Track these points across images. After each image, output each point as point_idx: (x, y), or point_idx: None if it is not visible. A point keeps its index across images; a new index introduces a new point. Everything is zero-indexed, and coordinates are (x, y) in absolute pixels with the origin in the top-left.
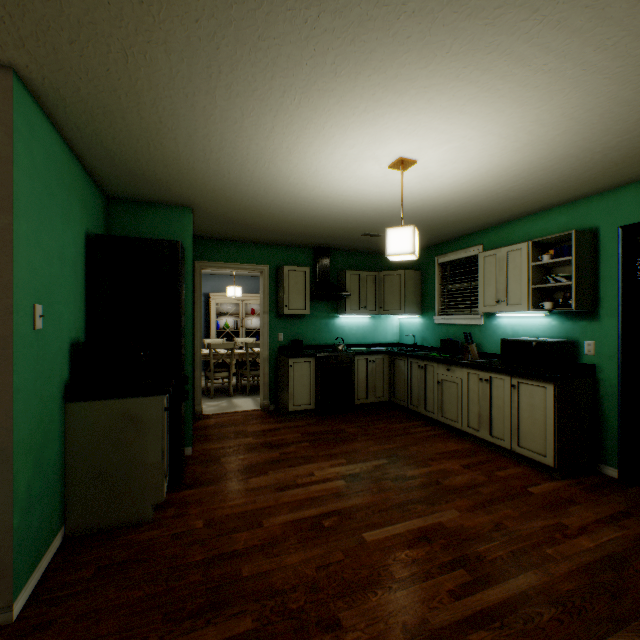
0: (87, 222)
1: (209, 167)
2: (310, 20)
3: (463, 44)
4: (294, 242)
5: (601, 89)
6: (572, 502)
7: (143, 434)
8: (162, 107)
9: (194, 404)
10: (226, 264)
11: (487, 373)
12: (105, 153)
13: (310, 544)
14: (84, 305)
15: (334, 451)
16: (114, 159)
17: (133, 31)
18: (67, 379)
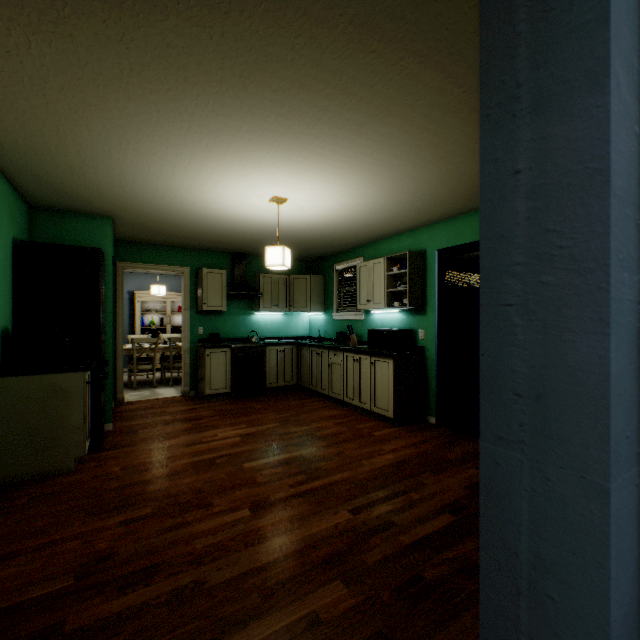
0: (14, 230)
1: (126, 192)
2: (186, 127)
3: (285, 146)
4: (212, 248)
5: (380, 172)
6: (396, 438)
7: (68, 402)
8: (85, 155)
9: (116, 392)
10: (148, 265)
11: (358, 355)
12: (33, 177)
13: (203, 472)
14: (12, 300)
15: (239, 420)
16: (41, 181)
17: (64, 119)
18: None
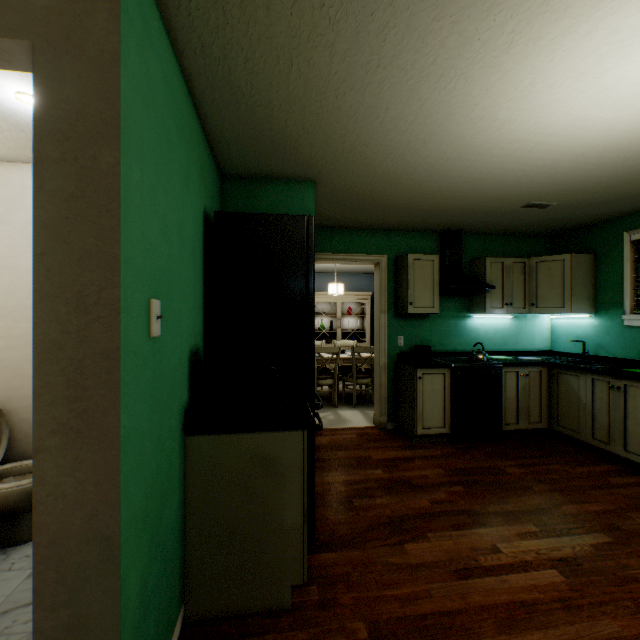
0: (204, 198)
1: (362, 102)
2: None
3: None
4: (419, 225)
5: None
6: None
7: (279, 484)
8: None
9: None
10: (337, 255)
11: None
12: (230, 95)
13: None
14: (202, 302)
15: (508, 507)
16: (239, 105)
17: None
18: (186, 402)
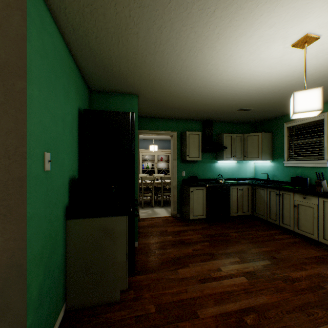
0: (79, 102)
1: (155, 59)
2: None
3: None
4: (192, 117)
5: None
6: None
7: (114, 242)
8: None
9: None
10: (152, 131)
11: None
12: (90, 53)
13: None
14: (77, 154)
15: (228, 250)
16: (95, 58)
17: None
18: (67, 203)
